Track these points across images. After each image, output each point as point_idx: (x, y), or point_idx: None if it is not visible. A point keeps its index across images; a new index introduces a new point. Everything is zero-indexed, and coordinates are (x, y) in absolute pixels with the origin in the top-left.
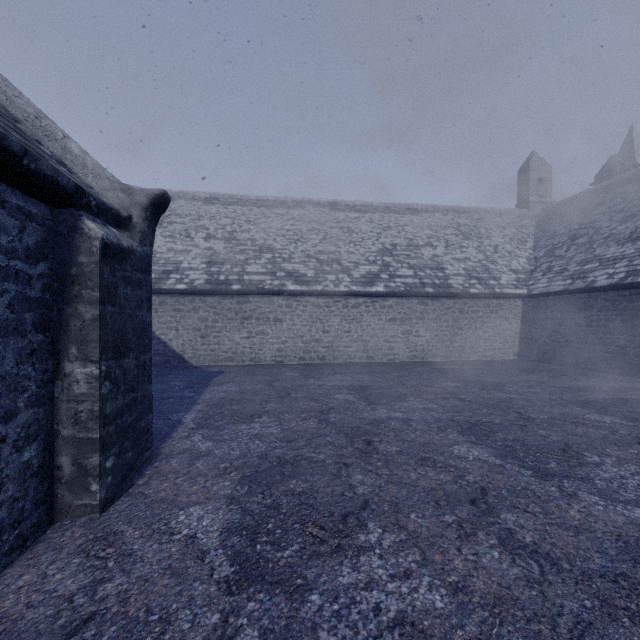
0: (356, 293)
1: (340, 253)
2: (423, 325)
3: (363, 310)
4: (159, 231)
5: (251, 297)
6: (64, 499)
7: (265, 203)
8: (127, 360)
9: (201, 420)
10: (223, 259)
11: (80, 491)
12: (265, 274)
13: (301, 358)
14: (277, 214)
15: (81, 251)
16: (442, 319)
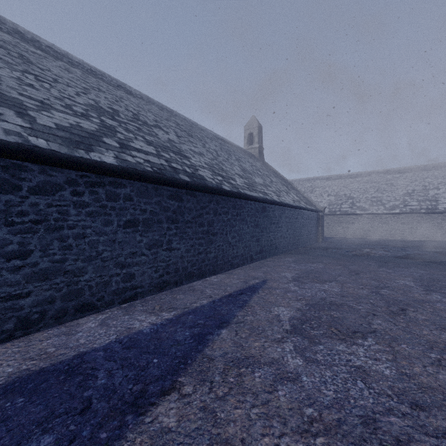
0: (385, 213)
1: (382, 197)
2: (419, 225)
3: (388, 219)
4: (312, 195)
5: (343, 216)
6: (318, 240)
7: (351, 176)
8: (322, 228)
9: (330, 241)
10: (333, 203)
11: (319, 240)
12: (348, 208)
13: (362, 236)
14: (356, 181)
15: (319, 216)
16: (430, 223)
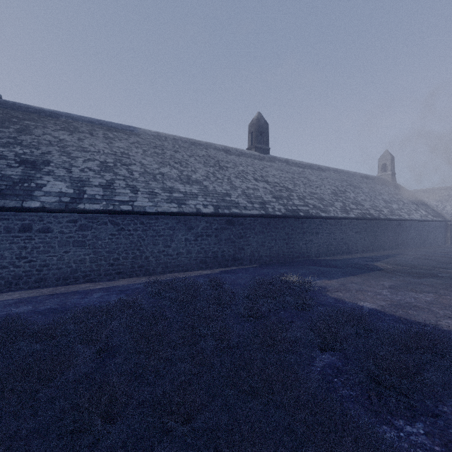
0: None
1: None
2: None
3: None
4: (447, 203)
5: None
6: (446, 243)
7: None
8: (451, 233)
9: None
10: None
11: (447, 242)
12: None
13: None
14: None
15: (448, 225)
16: None
